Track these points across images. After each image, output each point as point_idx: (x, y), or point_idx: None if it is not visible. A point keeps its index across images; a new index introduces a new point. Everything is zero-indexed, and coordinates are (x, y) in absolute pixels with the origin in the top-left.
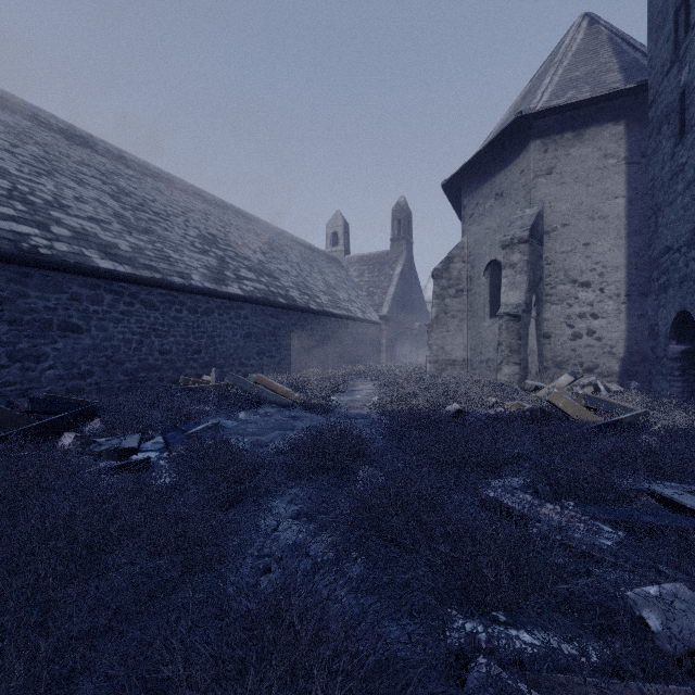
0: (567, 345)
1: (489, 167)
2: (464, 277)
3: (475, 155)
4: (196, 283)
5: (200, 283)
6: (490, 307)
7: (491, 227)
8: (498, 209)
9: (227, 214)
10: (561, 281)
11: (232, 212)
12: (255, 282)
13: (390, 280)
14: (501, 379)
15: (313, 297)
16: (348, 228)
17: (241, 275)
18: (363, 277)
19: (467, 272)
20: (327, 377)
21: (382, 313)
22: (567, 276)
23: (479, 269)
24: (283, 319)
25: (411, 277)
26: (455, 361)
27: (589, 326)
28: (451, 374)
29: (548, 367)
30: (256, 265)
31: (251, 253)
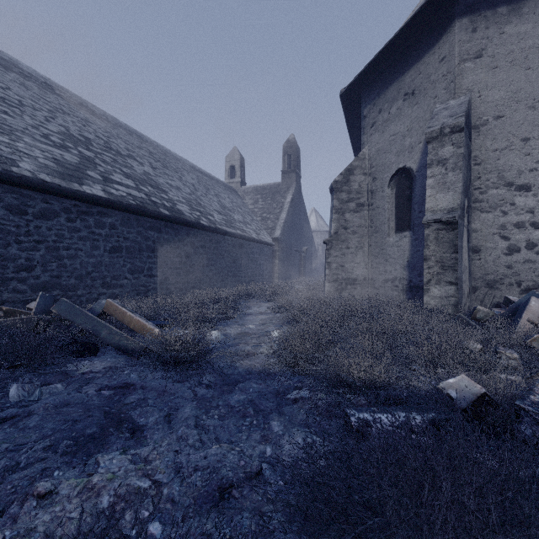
0: (501, 261)
1: (395, 67)
2: (365, 190)
3: (383, 48)
4: (19, 171)
5: (29, 173)
6: (396, 221)
7: (398, 132)
8: (409, 109)
9: (118, 130)
10: (494, 184)
11: (126, 130)
12: (132, 189)
13: (282, 207)
14: (428, 302)
15: (205, 214)
16: (244, 162)
17: (113, 178)
18: (257, 204)
19: (367, 185)
20: (216, 298)
21: (275, 235)
22: (501, 178)
23: (383, 181)
24: (167, 234)
25: (299, 206)
26: (355, 279)
27: (528, 237)
28: (351, 293)
29: (478, 287)
30: (139, 175)
31: (136, 164)
